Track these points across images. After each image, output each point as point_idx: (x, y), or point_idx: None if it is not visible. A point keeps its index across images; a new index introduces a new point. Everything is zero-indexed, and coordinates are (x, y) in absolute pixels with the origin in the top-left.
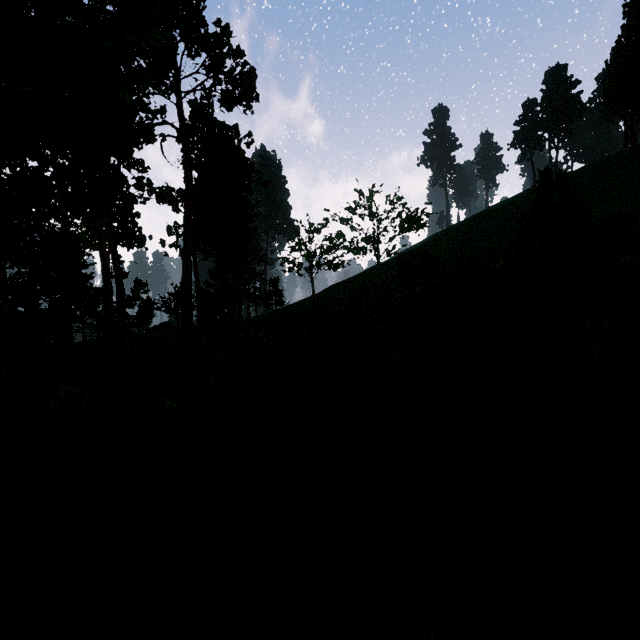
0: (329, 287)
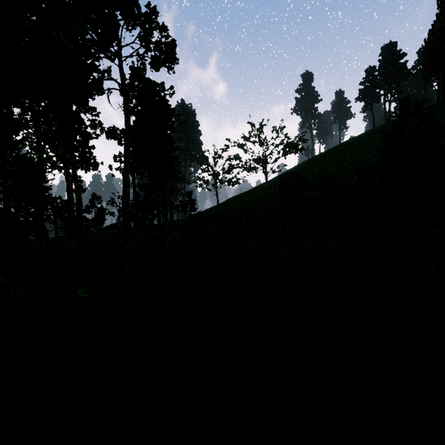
0: (229, 199)
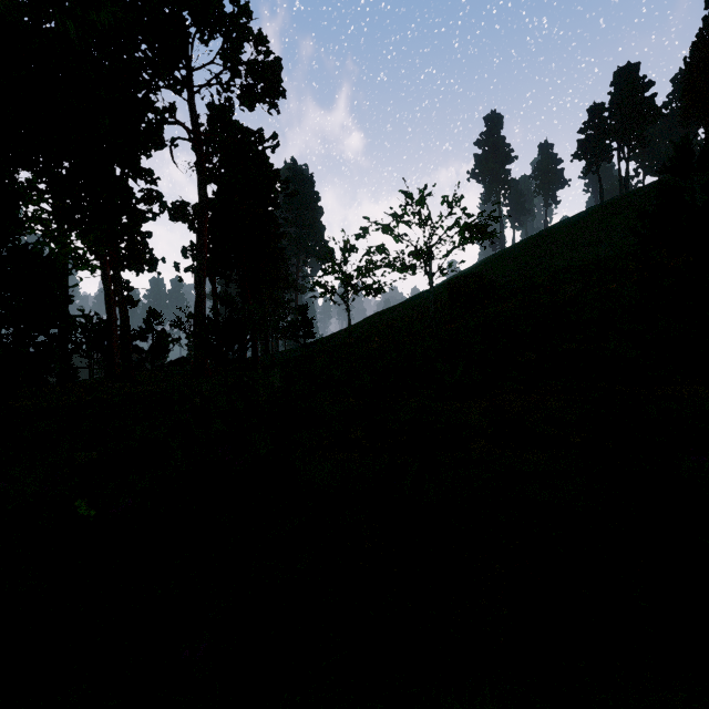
0: (368, 317)
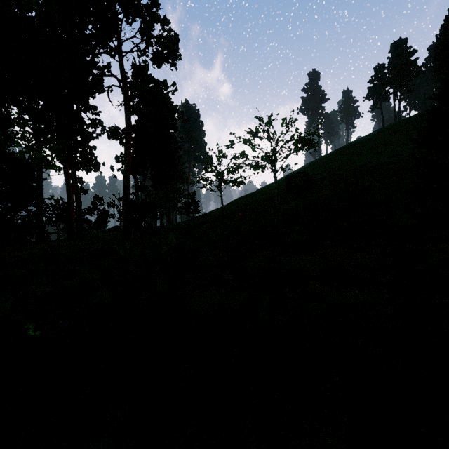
0: (234, 200)
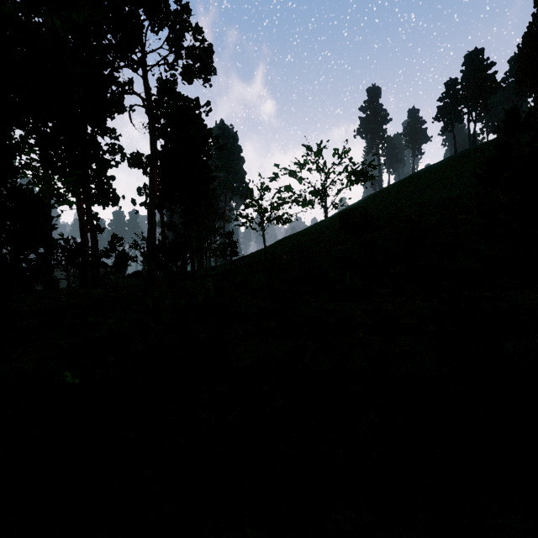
0: (278, 240)
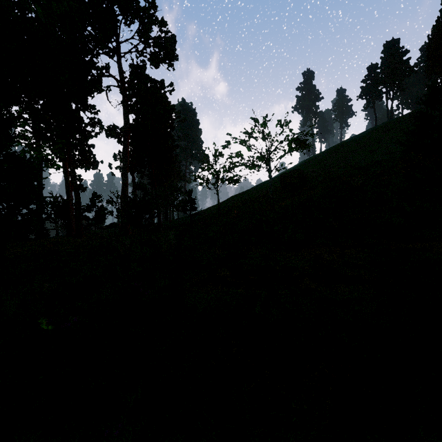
0: (230, 197)
